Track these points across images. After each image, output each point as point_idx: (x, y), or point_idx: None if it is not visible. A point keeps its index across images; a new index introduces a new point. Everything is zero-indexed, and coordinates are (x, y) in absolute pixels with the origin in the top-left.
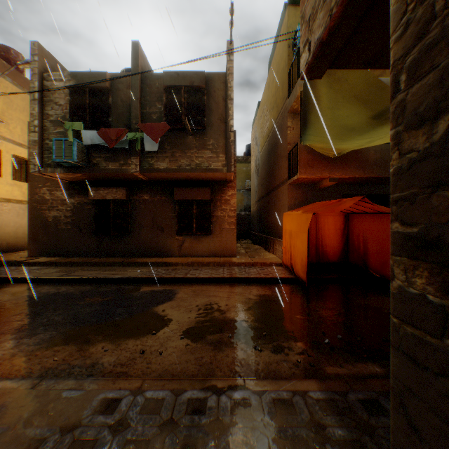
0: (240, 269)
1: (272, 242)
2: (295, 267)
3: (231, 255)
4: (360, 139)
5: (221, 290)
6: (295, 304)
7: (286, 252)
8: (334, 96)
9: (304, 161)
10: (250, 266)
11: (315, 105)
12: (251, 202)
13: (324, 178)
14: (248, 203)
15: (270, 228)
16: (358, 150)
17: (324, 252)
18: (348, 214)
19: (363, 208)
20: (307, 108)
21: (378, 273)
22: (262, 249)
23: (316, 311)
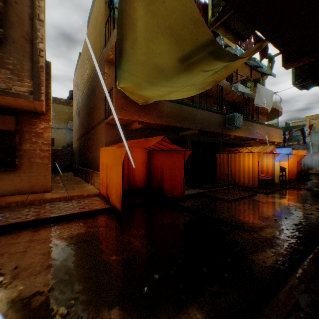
0: (53, 206)
1: (91, 174)
2: (111, 197)
3: (45, 190)
4: (165, 86)
5: (17, 240)
6: (111, 239)
7: (103, 184)
8: (151, 23)
9: (119, 103)
10: (66, 200)
11: (131, 31)
12: (73, 140)
13: (134, 121)
14: (70, 140)
15: (89, 162)
16: (158, 103)
17: (134, 181)
18: (150, 151)
19: (162, 146)
20: (123, 32)
21: (171, 194)
22: (82, 181)
23: (131, 244)
